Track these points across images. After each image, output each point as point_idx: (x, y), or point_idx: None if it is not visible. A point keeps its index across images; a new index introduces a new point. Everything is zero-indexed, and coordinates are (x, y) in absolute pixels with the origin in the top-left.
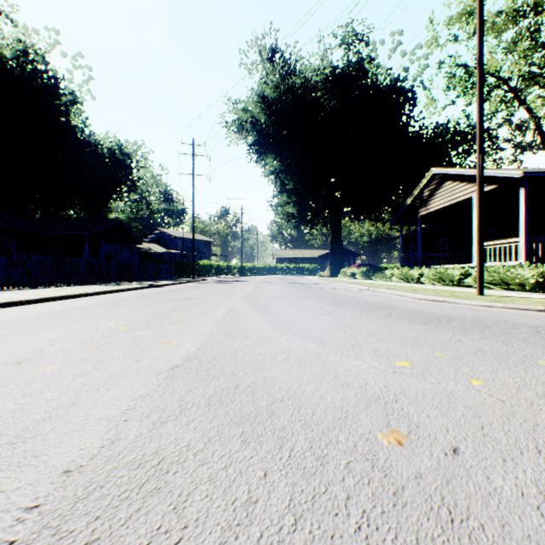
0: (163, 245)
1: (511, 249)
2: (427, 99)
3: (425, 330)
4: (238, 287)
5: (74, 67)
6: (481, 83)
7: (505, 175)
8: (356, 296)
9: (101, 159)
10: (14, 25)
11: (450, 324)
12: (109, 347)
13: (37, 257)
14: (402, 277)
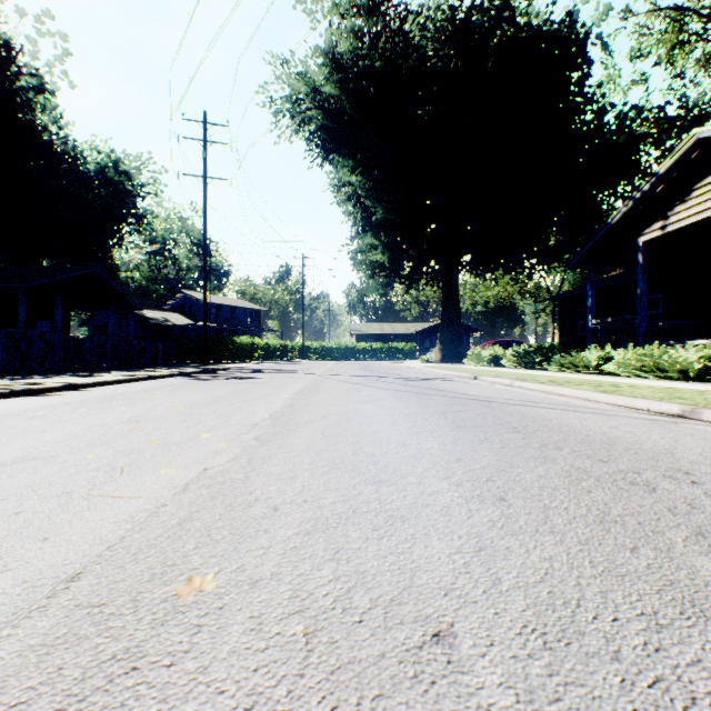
0: (188, 315)
1: None
2: (605, 68)
3: None
4: (247, 396)
5: (39, 34)
6: None
7: None
8: None
9: (87, 181)
10: None
11: None
12: None
13: None
14: (647, 365)
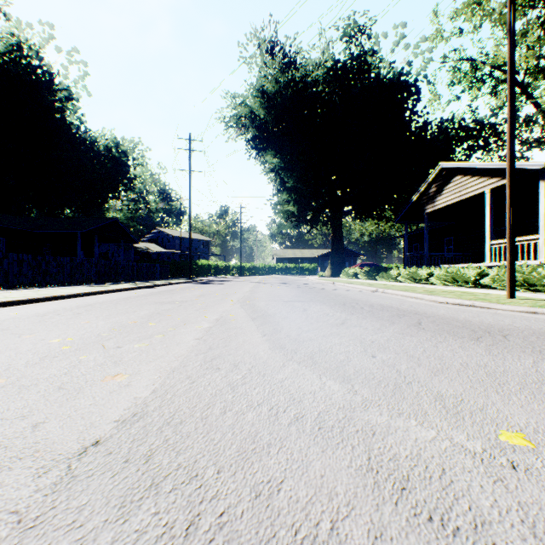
0: (160, 245)
1: (523, 247)
2: (431, 94)
3: (486, 353)
4: (234, 288)
5: (69, 63)
6: (512, 53)
7: (523, 167)
8: (366, 299)
9: (97, 157)
10: (7, 19)
11: (510, 340)
12: (16, 387)
13: (15, 255)
14: (409, 277)
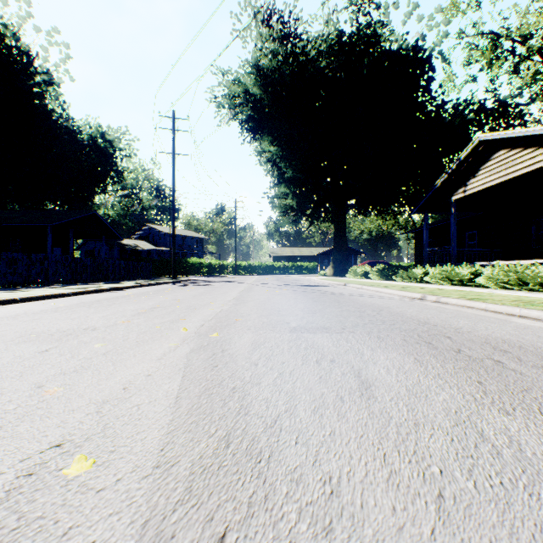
0: (151, 242)
1: None
2: (445, 73)
3: None
4: (217, 293)
5: (49, 44)
6: None
7: None
8: (442, 320)
9: (81, 147)
10: None
11: None
12: None
13: None
14: (443, 277)
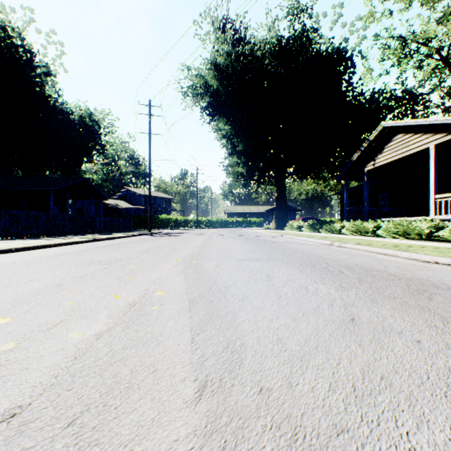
0: (129, 202)
1: None
2: (364, 68)
3: None
4: (187, 241)
5: (48, 43)
6: None
7: None
8: (331, 256)
9: (73, 125)
10: None
11: None
12: None
13: None
14: (355, 230)
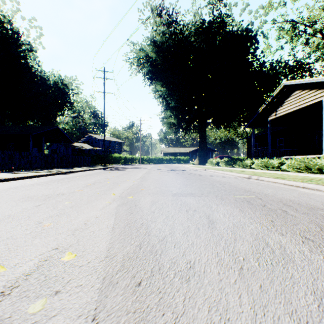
0: (90, 144)
1: None
2: (265, 44)
3: None
4: (130, 174)
5: (30, 27)
6: None
7: None
8: (258, 189)
9: (49, 88)
10: None
11: None
12: None
13: None
14: (263, 165)
